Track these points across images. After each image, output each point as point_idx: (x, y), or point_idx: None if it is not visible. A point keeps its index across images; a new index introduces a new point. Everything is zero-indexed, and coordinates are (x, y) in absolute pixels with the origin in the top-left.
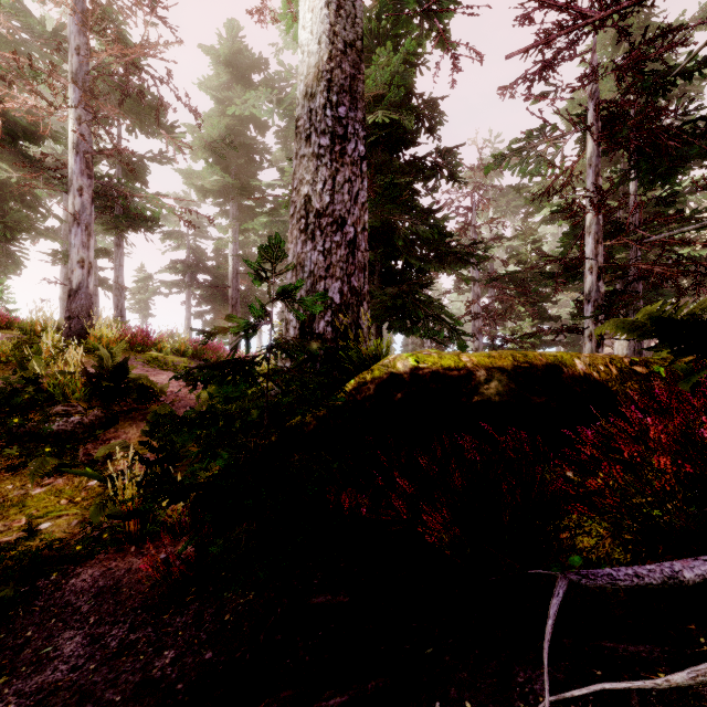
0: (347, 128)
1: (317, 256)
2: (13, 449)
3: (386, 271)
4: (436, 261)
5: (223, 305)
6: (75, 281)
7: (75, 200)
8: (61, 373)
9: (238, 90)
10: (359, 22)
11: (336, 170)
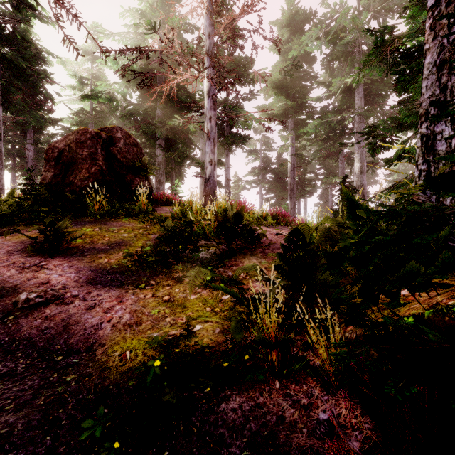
0: None
1: None
2: (179, 266)
3: None
4: None
5: (282, 192)
6: (208, 173)
7: (208, 125)
8: (203, 220)
9: (295, 39)
10: None
11: None
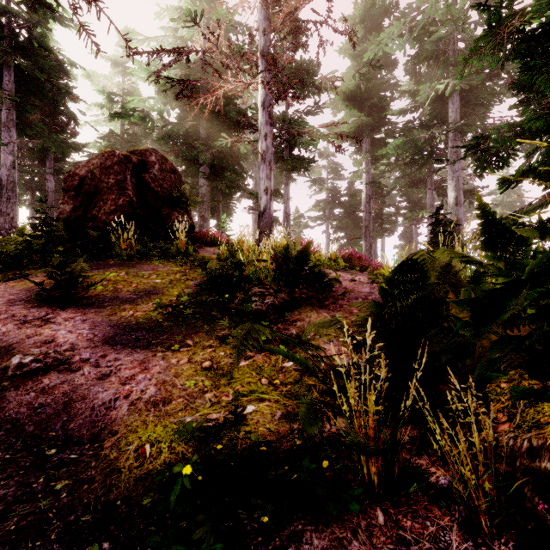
0: None
1: None
2: (225, 320)
3: None
4: None
5: (354, 230)
6: (262, 205)
7: (262, 144)
8: (257, 261)
9: (371, 39)
10: None
11: None
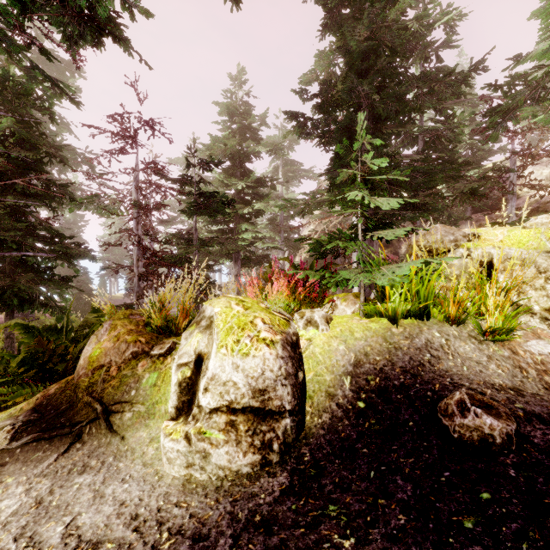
0: None
1: None
2: None
3: (19, 259)
4: (57, 256)
5: None
6: None
7: None
8: None
9: None
10: None
11: None
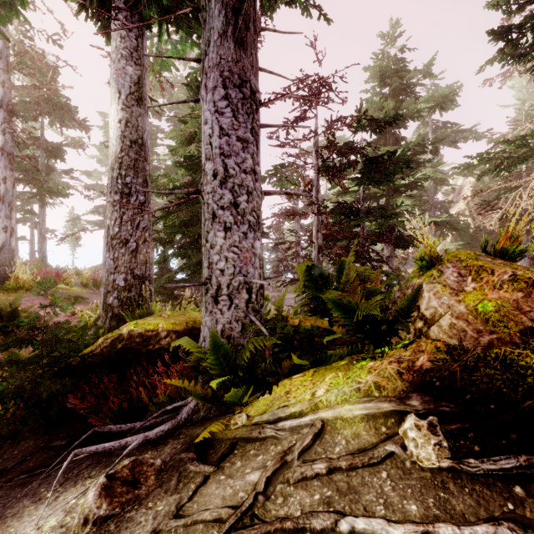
0: (131, 189)
1: (110, 261)
2: None
3: None
4: None
5: None
6: (1, 241)
7: (1, 186)
8: None
9: None
10: (140, 129)
11: (123, 213)
